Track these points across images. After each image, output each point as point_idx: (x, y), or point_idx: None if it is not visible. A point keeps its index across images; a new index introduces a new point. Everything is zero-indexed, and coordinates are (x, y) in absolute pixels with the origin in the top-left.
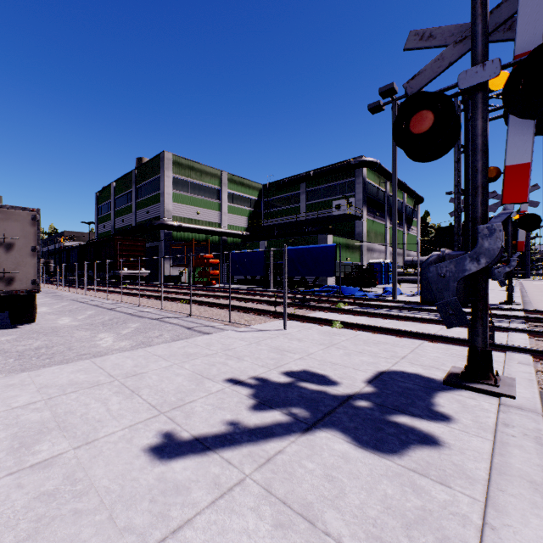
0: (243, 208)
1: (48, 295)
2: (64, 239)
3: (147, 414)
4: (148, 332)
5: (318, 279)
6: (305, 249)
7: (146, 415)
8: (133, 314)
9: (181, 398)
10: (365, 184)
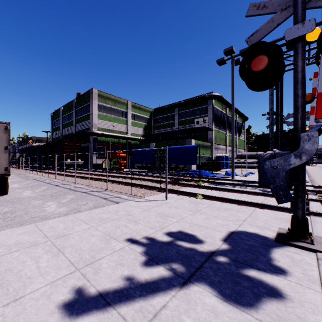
0: (140, 123)
1: (20, 176)
2: (32, 141)
3: (66, 270)
4: (79, 201)
5: (186, 166)
6: (178, 147)
7: (65, 271)
8: (71, 189)
9: (93, 255)
10: (213, 109)
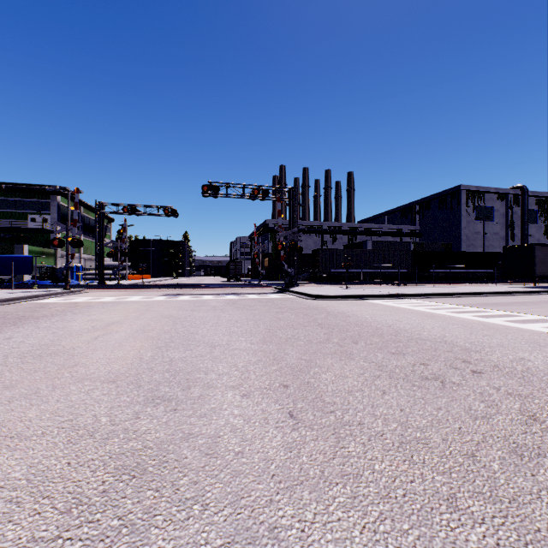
0: None
1: None
2: None
3: None
4: None
5: (15, 278)
6: (8, 257)
7: None
8: None
9: None
10: (60, 207)
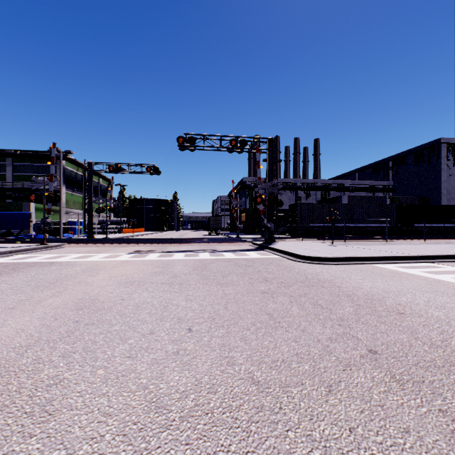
0: None
1: None
2: None
3: None
4: None
5: (23, 232)
6: (9, 213)
7: None
8: None
9: None
10: (65, 170)
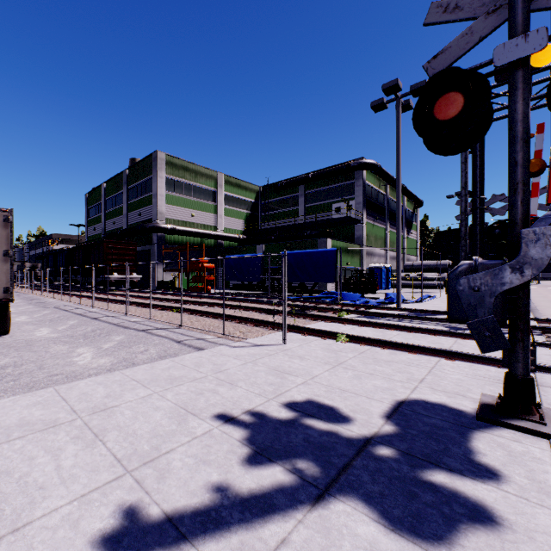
0: (239, 210)
1: (31, 302)
2: (53, 242)
3: (108, 474)
4: (133, 346)
5: (317, 284)
6: (305, 253)
7: (106, 476)
8: (119, 324)
9: (156, 446)
10: (365, 187)
